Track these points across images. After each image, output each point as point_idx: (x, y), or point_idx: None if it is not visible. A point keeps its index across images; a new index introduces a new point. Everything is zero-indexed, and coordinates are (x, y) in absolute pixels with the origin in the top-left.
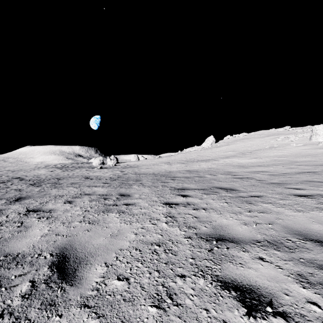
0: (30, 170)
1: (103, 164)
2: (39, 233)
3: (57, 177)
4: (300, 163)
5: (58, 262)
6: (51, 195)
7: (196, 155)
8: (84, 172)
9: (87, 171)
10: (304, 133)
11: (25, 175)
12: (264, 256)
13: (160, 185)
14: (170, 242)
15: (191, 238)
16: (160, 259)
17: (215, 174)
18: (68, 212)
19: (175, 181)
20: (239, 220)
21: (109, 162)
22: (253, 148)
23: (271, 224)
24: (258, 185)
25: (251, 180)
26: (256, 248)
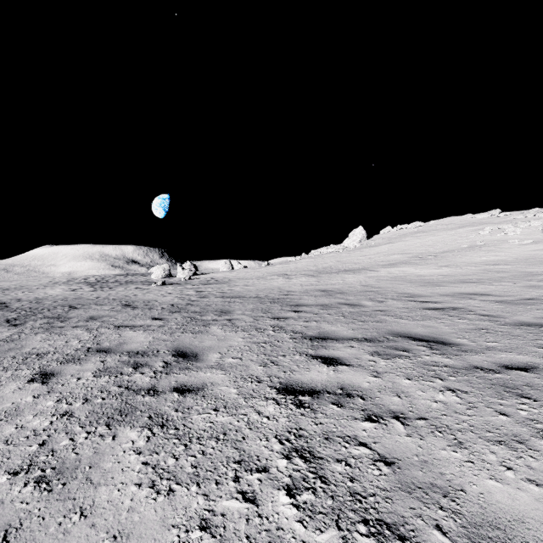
0: (37, 288)
1: (170, 277)
2: None
3: (73, 303)
4: None
5: None
6: (20, 352)
7: (334, 261)
8: (130, 292)
9: (136, 291)
10: (531, 222)
11: (18, 299)
12: None
13: (269, 326)
14: None
15: None
16: None
17: (380, 299)
18: (11, 421)
19: (301, 317)
20: None
21: (180, 273)
22: (438, 247)
23: None
24: (497, 331)
25: (468, 316)
26: None
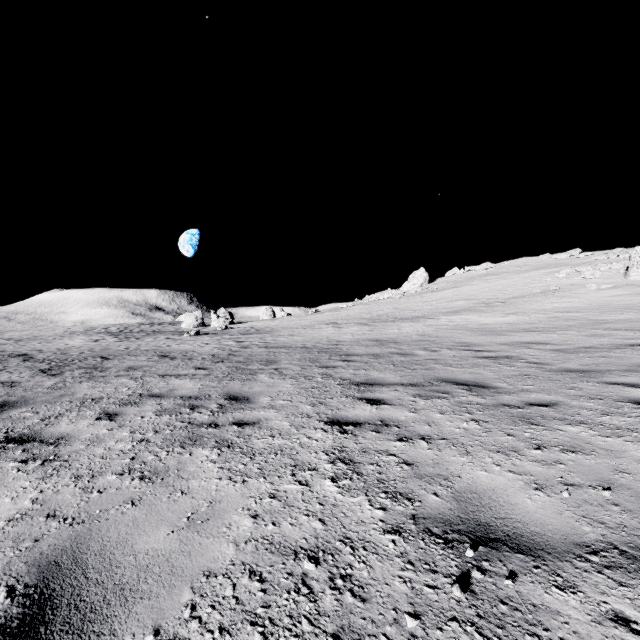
0: (53, 339)
1: (203, 326)
2: (5, 510)
3: (103, 354)
4: (614, 325)
5: (20, 625)
6: (74, 398)
7: (391, 308)
8: (162, 342)
9: (168, 341)
10: (612, 264)
11: (39, 350)
12: (629, 609)
13: (317, 374)
14: (346, 547)
15: (403, 533)
16: (320, 615)
17: (435, 348)
18: (98, 445)
19: (350, 365)
20: (520, 475)
21: (214, 321)
22: (508, 293)
23: (611, 491)
24: (538, 376)
25: (517, 364)
26: (595, 576)
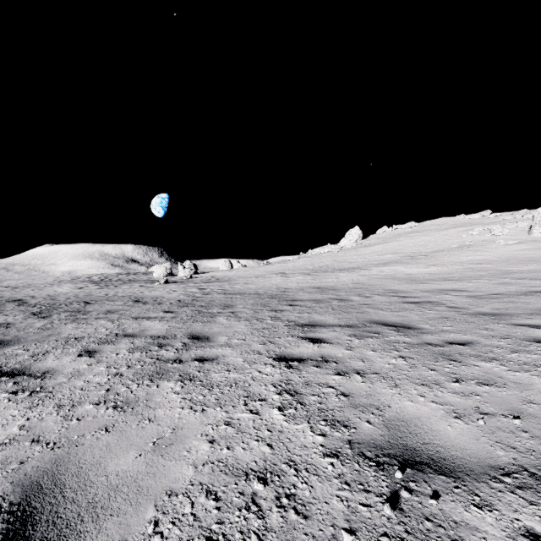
0: (44, 287)
1: (171, 276)
2: None
3: (86, 299)
4: (520, 275)
5: (4, 539)
6: (60, 337)
7: (331, 260)
8: (136, 290)
9: (141, 289)
10: (518, 223)
11: (31, 296)
12: (539, 526)
13: (268, 316)
14: (290, 469)
15: (340, 457)
16: (267, 531)
17: (367, 294)
18: (79, 378)
19: (296, 309)
20: (441, 405)
21: (181, 272)
22: (430, 247)
23: (520, 419)
24: (456, 319)
25: (438, 308)
26: (508, 496)
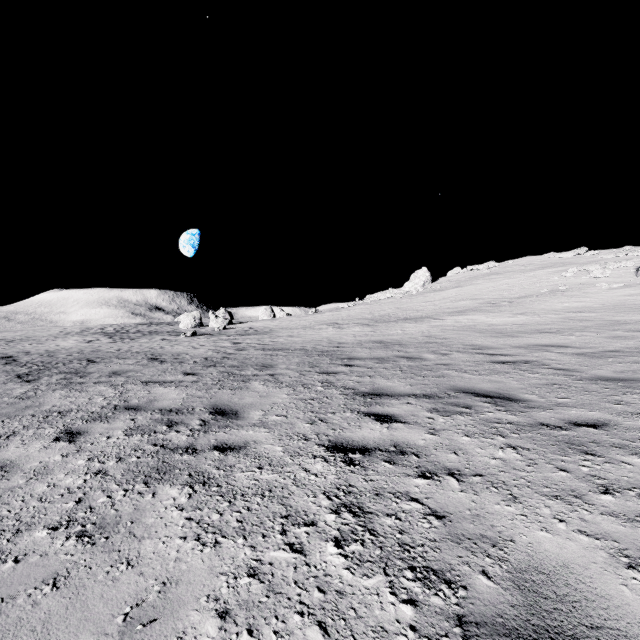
0: (46, 340)
1: (201, 327)
2: None
3: (91, 356)
4: (635, 326)
5: None
6: (39, 410)
7: (393, 308)
8: (155, 344)
9: (162, 343)
10: (622, 262)
11: (26, 352)
12: None
13: (317, 381)
14: None
15: None
16: None
17: (444, 351)
18: (42, 479)
19: (354, 371)
20: (597, 539)
21: (213, 322)
22: (514, 292)
23: None
24: (570, 386)
25: (541, 370)
26: None
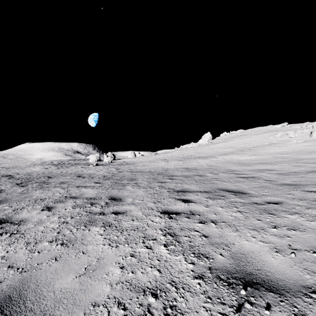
0: (25, 167)
1: (100, 161)
2: None
3: (49, 175)
4: (306, 161)
5: None
6: (31, 198)
7: (193, 152)
8: (79, 169)
9: (82, 169)
10: (303, 130)
11: (17, 173)
12: None
13: (157, 186)
14: (172, 288)
15: (204, 279)
16: None
17: (216, 172)
18: (41, 225)
19: (173, 181)
20: (266, 243)
21: (105, 158)
22: (252, 144)
23: None
24: (270, 187)
25: (258, 181)
26: None
